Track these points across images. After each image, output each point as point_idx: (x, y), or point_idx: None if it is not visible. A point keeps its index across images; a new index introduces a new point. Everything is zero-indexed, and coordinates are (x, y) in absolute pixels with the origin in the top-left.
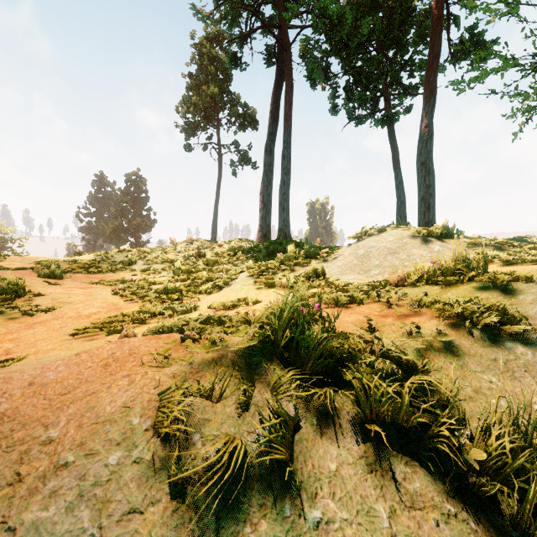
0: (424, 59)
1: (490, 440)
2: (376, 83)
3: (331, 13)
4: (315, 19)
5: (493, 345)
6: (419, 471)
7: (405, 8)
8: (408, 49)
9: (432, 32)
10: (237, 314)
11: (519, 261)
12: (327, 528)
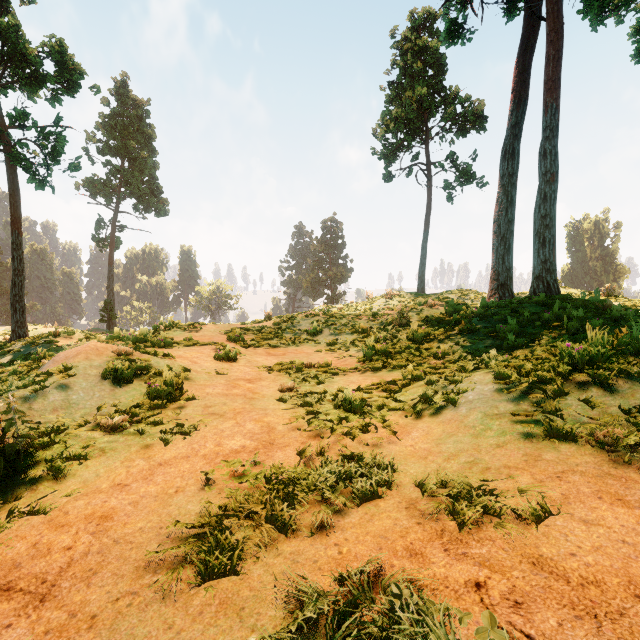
0: None
1: None
2: None
3: None
4: None
5: None
6: None
7: None
8: None
9: None
10: None
11: None
12: None
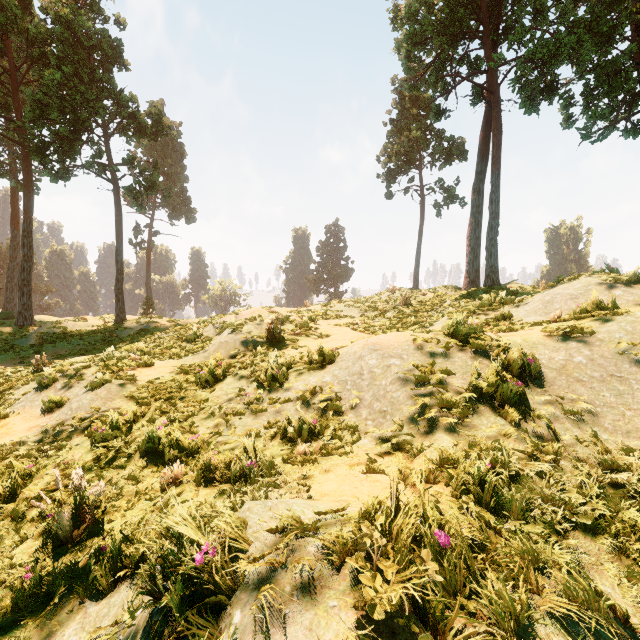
0: None
1: (512, 355)
2: (617, 93)
3: (540, 56)
4: (522, 66)
5: (560, 342)
6: (486, 360)
7: None
8: None
9: None
10: None
11: None
12: (454, 361)
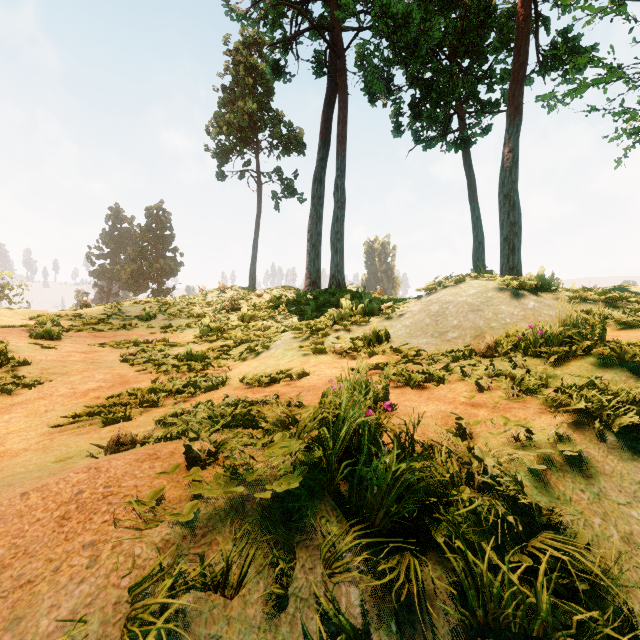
0: (508, 70)
1: None
2: (449, 98)
3: (394, 11)
4: (375, 19)
5: (636, 458)
6: None
7: (484, 7)
8: (487, 57)
9: (517, 36)
10: (277, 397)
11: None
12: None
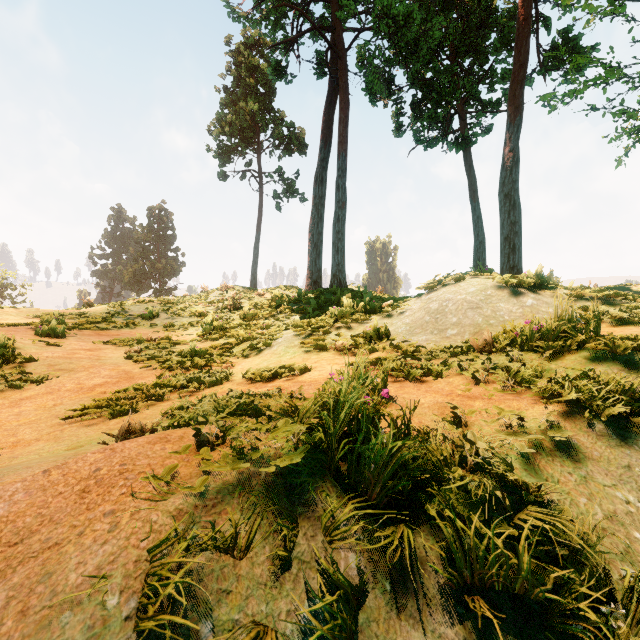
0: (508, 70)
1: None
2: (449, 98)
3: (395, 12)
4: (376, 20)
5: (624, 444)
6: None
7: (485, 8)
8: (487, 57)
9: (518, 36)
10: (279, 390)
11: (637, 320)
12: None
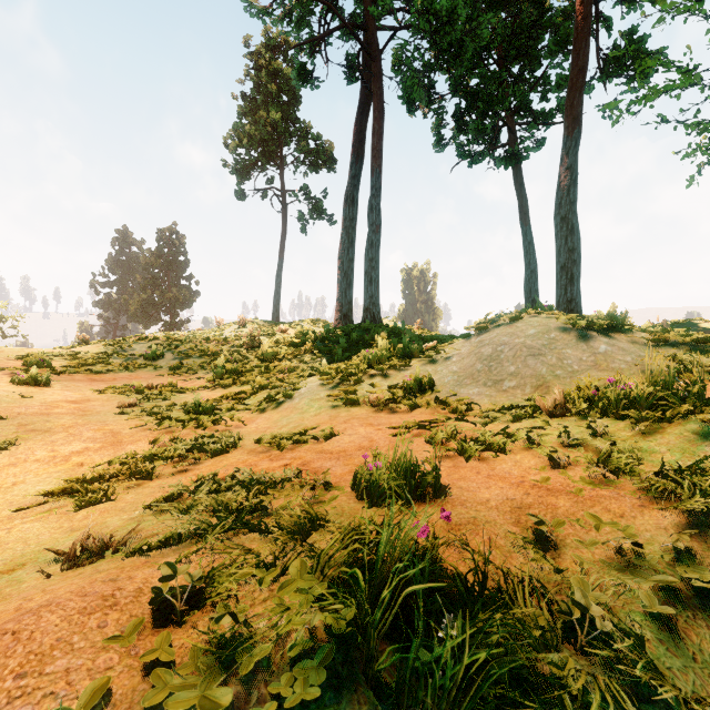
0: (564, 76)
1: None
2: (498, 107)
3: (437, 7)
4: (415, 15)
5: None
6: None
7: (538, 5)
8: (540, 62)
9: (576, 37)
10: (298, 471)
11: None
12: None
